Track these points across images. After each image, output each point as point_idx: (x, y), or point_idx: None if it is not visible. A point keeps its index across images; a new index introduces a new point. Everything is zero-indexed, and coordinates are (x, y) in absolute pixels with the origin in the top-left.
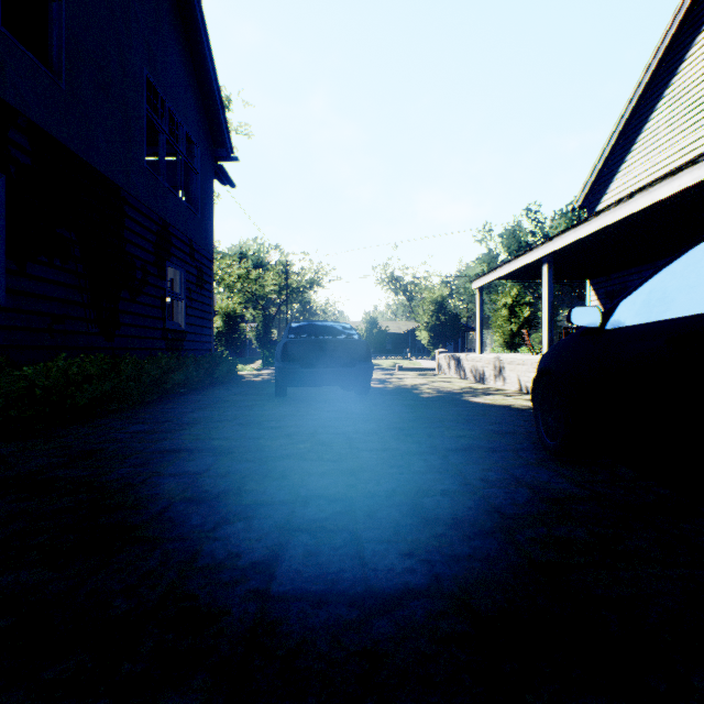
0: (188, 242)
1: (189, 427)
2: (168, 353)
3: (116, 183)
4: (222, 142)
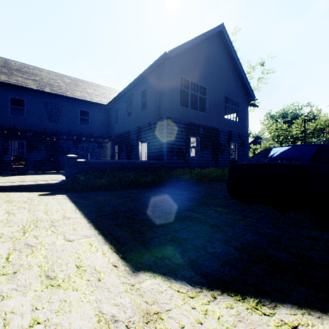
0: (237, 134)
1: None
2: None
3: (217, 128)
4: (250, 96)
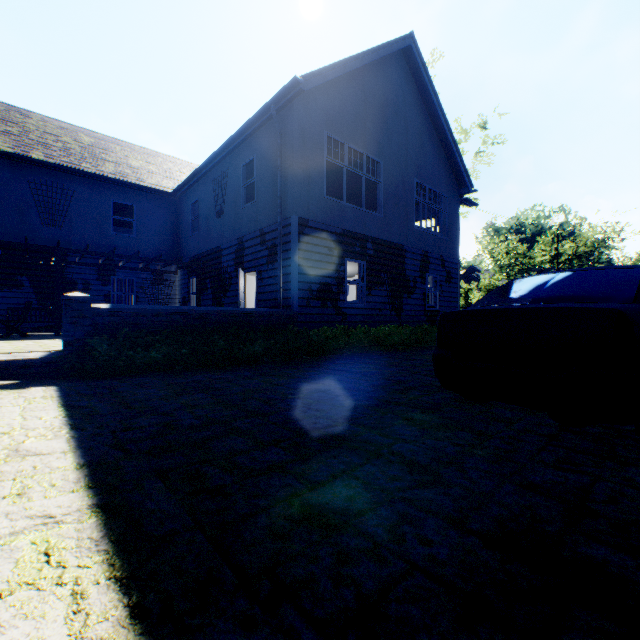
0: (440, 258)
1: (423, 355)
2: (427, 323)
3: (401, 244)
4: (464, 184)
